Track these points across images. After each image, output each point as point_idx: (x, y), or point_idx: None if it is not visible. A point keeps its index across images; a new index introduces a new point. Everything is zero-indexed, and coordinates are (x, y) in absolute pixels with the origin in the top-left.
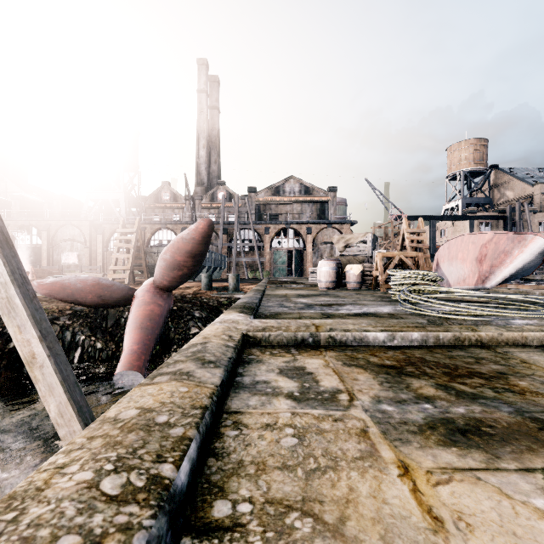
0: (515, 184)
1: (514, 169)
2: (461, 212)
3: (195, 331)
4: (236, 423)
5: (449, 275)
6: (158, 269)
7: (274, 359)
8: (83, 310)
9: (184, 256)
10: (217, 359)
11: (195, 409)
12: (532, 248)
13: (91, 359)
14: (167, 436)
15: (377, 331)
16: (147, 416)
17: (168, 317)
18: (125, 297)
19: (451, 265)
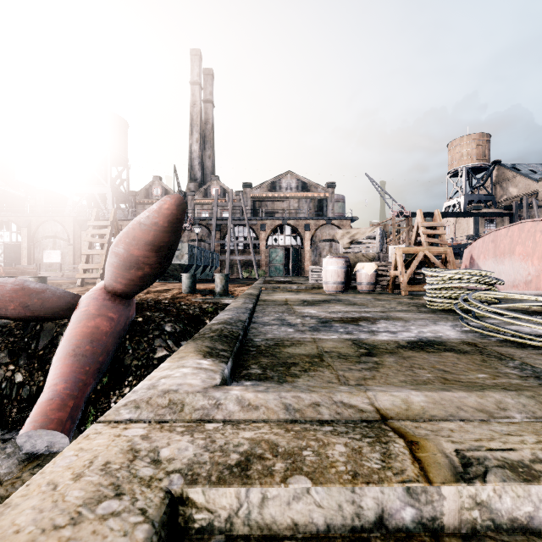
0: (519, 181)
1: (517, 165)
2: (463, 210)
3: (161, 353)
4: None
5: (495, 276)
6: (108, 267)
7: None
8: (7, 325)
9: (144, 249)
10: None
11: None
12: None
13: (5, 398)
14: None
15: None
16: None
17: (126, 333)
18: (64, 307)
19: (501, 263)
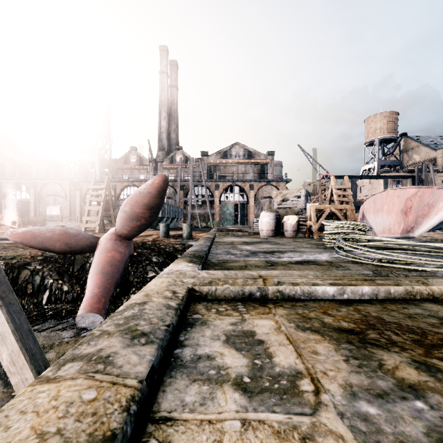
0: (421, 149)
1: (420, 137)
2: (376, 172)
3: (152, 274)
4: None
5: (374, 225)
6: (119, 219)
7: (221, 320)
8: (53, 256)
9: (142, 208)
10: (152, 328)
11: None
12: None
13: (58, 300)
14: None
15: (326, 284)
16: None
17: (128, 262)
18: (90, 245)
19: (377, 216)
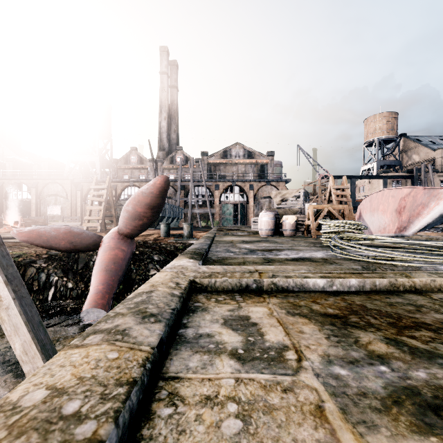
0: (420, 150)
1: (419, 137)
2: (376, 173)
3: (153, 272)
4: (172, 395)
5: (371, 224)
6: (122, 219)
7: (219, 307)
8: (57, 254)
9: (144, 208)
10: (159, 311)
11: (119, 386)
12: None
13: (63, 297)
14: (68, 440)
15: (317, 277)
16: (53, 404)
17: (131, 260)
18: (93, 243)
19: (373, 216)
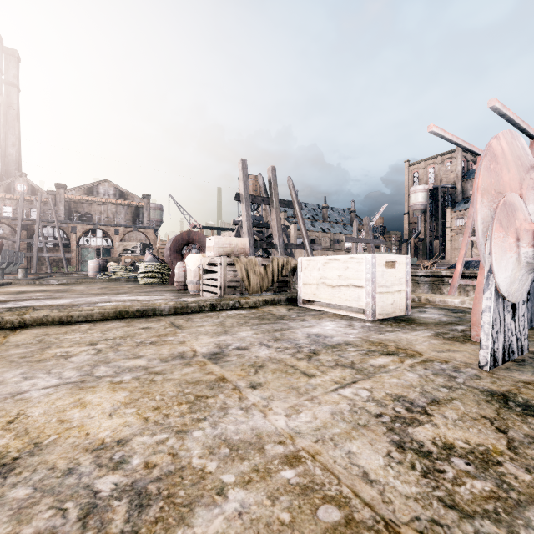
0: None
1: None
2: None
3: None
4: (4, 286)
5: None
6: None
7: (18, 285)
8: None
9: None
10: (1, 282)
11: None
12: (148, 259)
13: None
14: None
15: (54, 280)
16: None
17: None
18: None
19: None
